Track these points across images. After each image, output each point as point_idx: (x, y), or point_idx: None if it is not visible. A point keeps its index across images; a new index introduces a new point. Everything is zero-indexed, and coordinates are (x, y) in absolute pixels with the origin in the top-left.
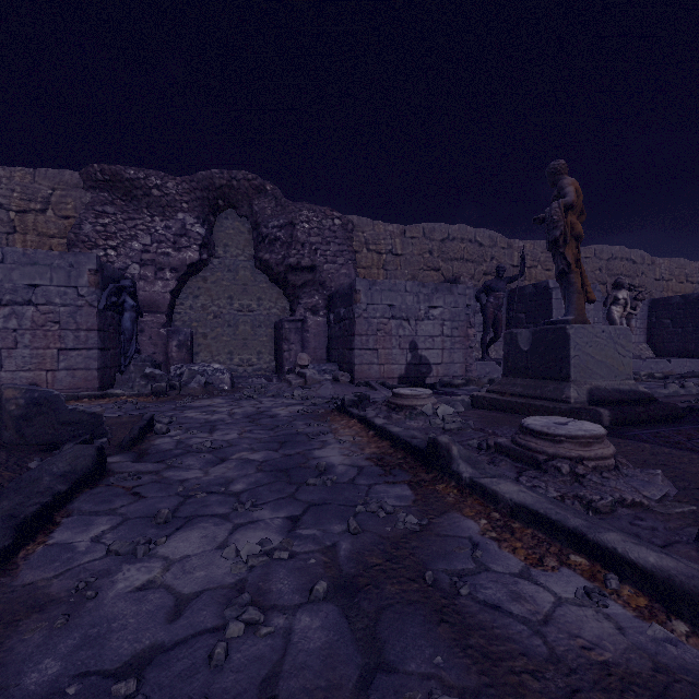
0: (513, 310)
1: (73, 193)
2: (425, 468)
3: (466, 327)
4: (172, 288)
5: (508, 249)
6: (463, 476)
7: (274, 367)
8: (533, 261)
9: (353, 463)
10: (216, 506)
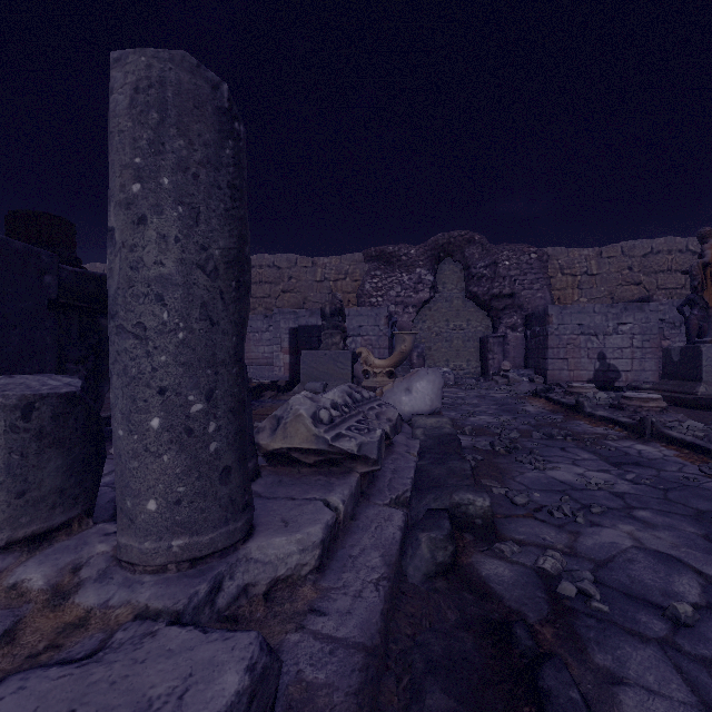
0: None
1: (359, 266)
2: (573, 412)
3: (660, 339)
4: (413, 318)
5: None
6: (586, 411)
7: (480, 371)
8: None
9: (539, 411)
10: (485, 414)
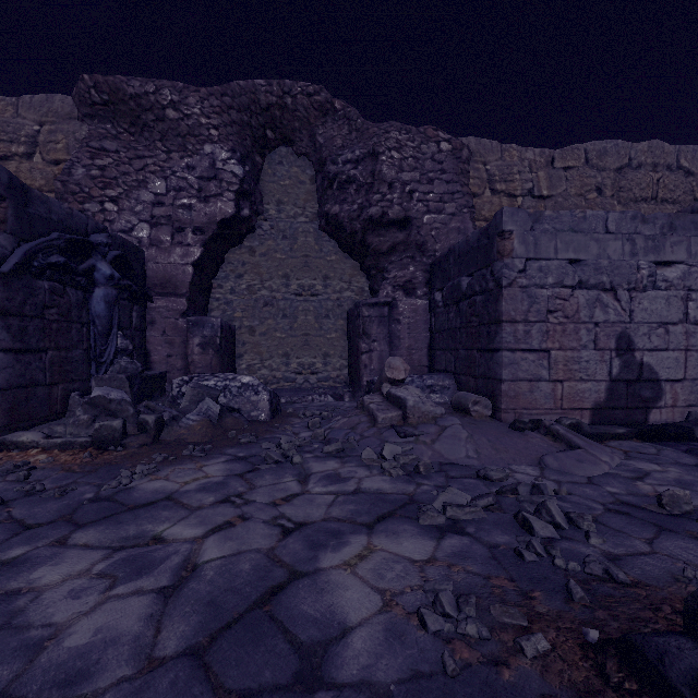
0: None
1: (65, 127)
2: None
3: None
4: (195, 258)
5: None
6: None
7: (347, 375)
8: None
9: None
10: None
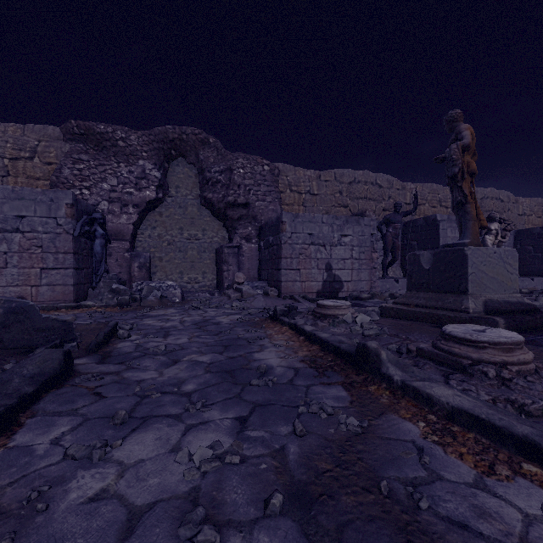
0: (408, 238)
1: (55, 144)
2: (355, 370)
3: (371, 251)
4: (134, 221)
5: (402, 190)
6: (394, 379)
7: (216, 284)
8: (422, 200)
9: (289, 365)
10: (170, 406)
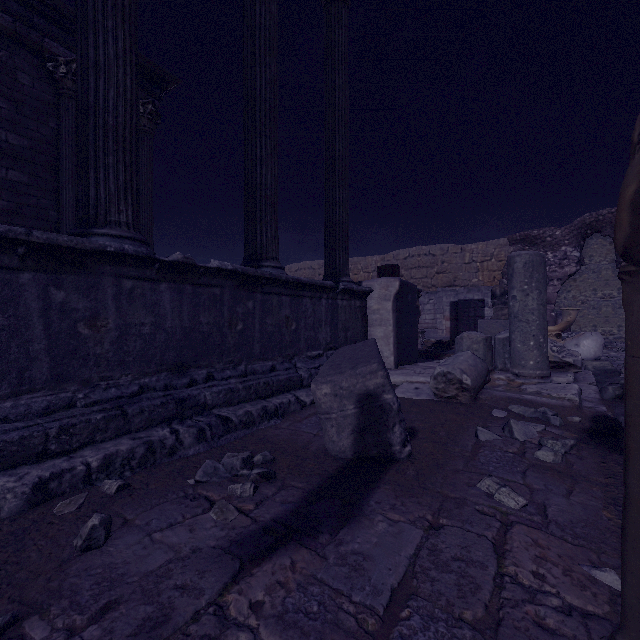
0: None
1: (504, 249)
2: None
3: None
4: (557, 290)
5: None
6: None
7: None
8: None
9: None
10: None
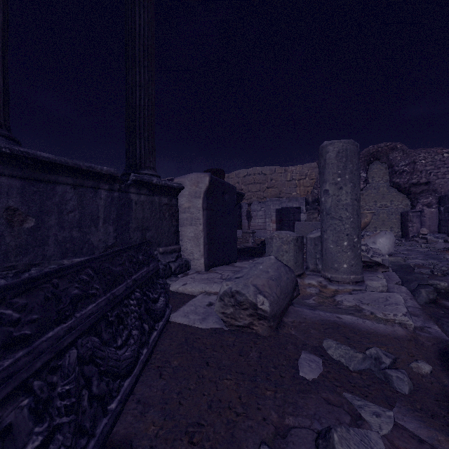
0: None
1: (314, 170)
2: None
3: None
4: None
5: None
6: None
7: (400, 235)
8: None
9: None
10: (417, 259)
